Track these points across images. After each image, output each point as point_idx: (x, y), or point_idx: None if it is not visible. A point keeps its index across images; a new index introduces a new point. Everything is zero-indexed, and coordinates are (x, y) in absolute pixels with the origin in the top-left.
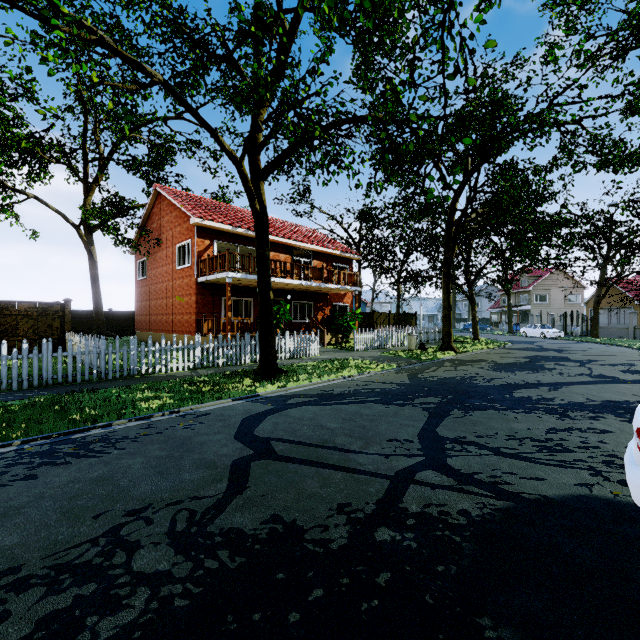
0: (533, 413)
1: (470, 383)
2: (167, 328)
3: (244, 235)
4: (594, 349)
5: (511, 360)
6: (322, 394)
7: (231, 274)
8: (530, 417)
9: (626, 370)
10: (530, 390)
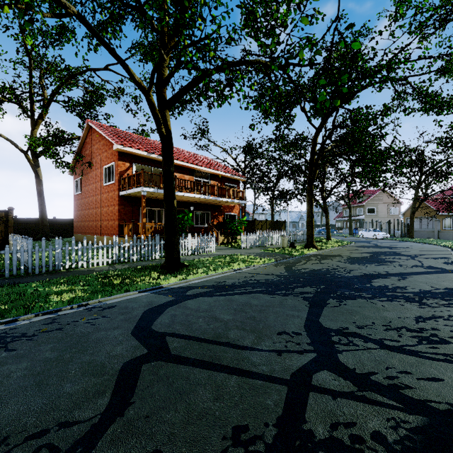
0: (396, 301)
1: (335, 274)
2: (96, 231)
3: (157, 160)
4: (414, 246)
5: (359, 255)
6: (216, 285)
7: (145, 189)
8: (395, 305)
9: (446, 262)
10: (384, 280)
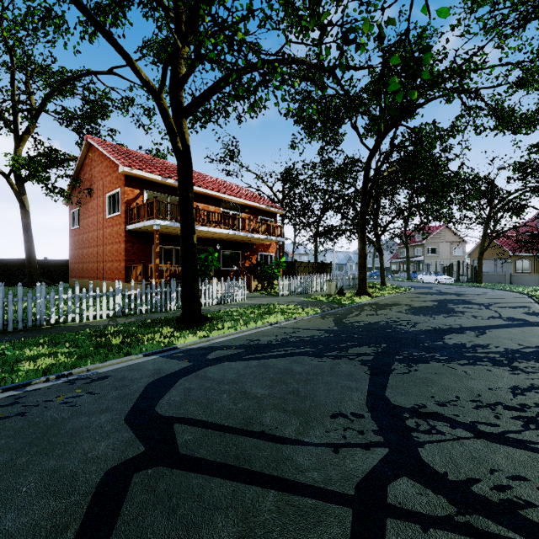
0: (480, 365)
1: (397, 328)
2: (98, 275)
3: (174, 186)
4: (485, 293)
5: (422, 304)
6: (247, 345)
7: (159, 221)
8: (480, 371)
9: (528, 312)
10: (458, 335)
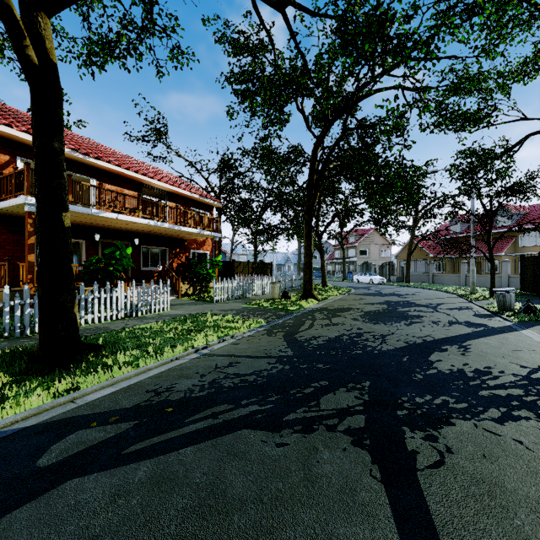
0: (522, 419)
1: (367, 347)
2: None
3: (70, 158)
4: (419, 293)
5: (373, 307)
6: (146, 406)
7: (33, 200)
8: (537, 436)
9: (476, 314)
10: (444, 354)
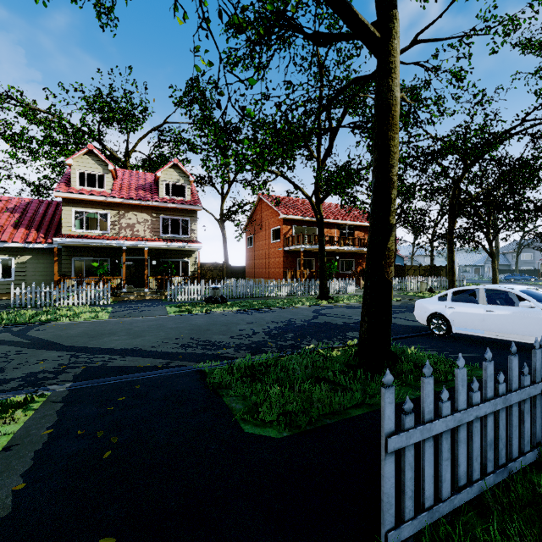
0: None
1: None
2: (266, 276)
3: (309, 220)
4: None
5: None
6: (349, 306)
7: (303, 246)
8: None
9: None
10: None
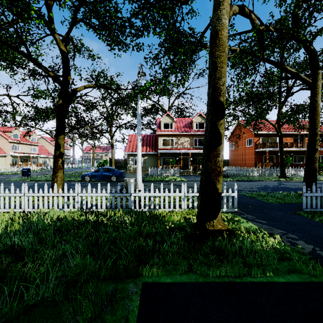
0: None
1: None
2: (242, 165)
3: (271, 133)
4: None
5: None
6: (299, 182)
7: (268, 149)
8: None
9: None
10: None
